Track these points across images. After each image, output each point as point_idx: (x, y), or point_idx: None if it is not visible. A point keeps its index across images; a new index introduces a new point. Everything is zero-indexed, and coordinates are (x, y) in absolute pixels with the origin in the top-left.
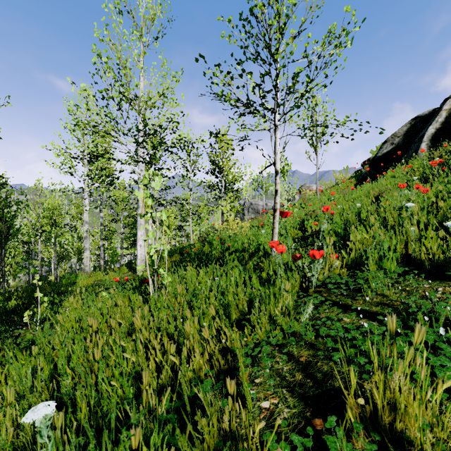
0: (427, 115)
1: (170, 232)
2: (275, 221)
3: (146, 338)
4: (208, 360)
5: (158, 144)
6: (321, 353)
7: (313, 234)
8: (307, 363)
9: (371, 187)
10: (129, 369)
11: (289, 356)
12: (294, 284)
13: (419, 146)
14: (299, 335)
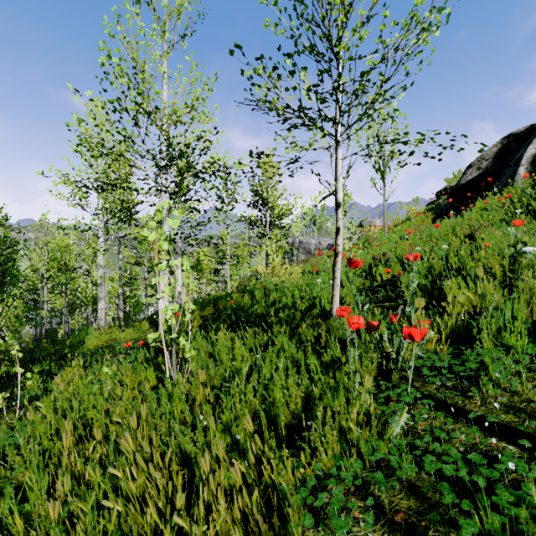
0: (523, 133)
1: (204, 276)
2: (336, 269)
3: (149, 456)
4: (242, 511)
5: (185, 169)
6: (436, 516)
7: (384, 285)
8: (410, 530)
9: (457, 223)
10: (110, 529)
11: (376, 508)
12: (371, 367)
13: (516, 171)
14: (386, 461)
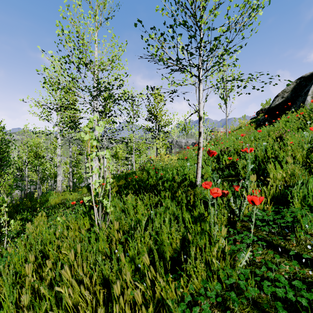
0: (309, 76)
1: (120, 161)
2: (199, 157)
3: (82, 277)
4: None
5: (108, 97)
6: None
7: (228, 166)
8: None
9: (270, 130)
10: None
11: None
12: (223, 219)
13: (305, 99)
14: (236, 284)
